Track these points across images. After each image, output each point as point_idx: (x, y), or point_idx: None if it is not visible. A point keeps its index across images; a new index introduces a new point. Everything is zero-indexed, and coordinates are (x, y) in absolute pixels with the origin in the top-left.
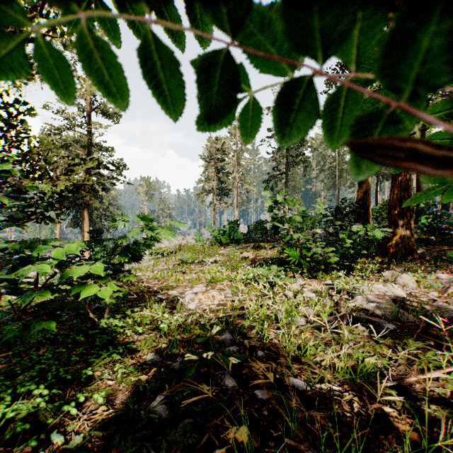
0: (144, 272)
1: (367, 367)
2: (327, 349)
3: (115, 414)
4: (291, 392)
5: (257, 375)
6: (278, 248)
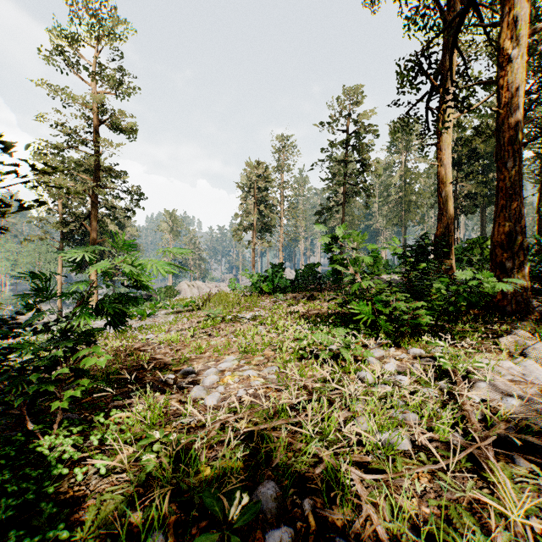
0: (156, 333)
1: None
2: (489, 541)
3: None
4: None
5: None
6: (339, 300)
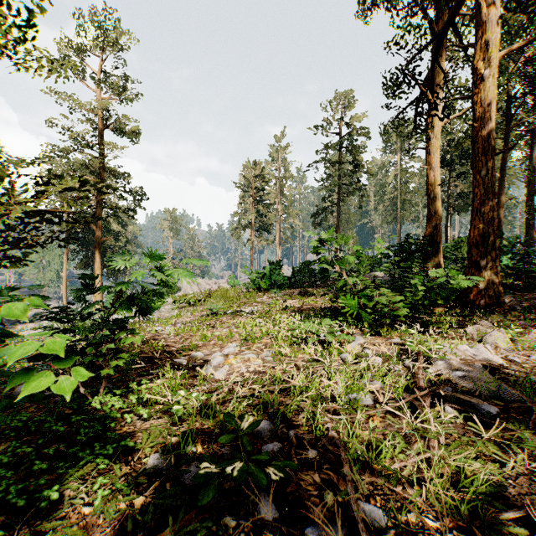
0: (163, 325)
1: (474, 484)
2: (409, 448)
3: None
4: (363, 533)
5: (309, 499)
6: (330, 295)
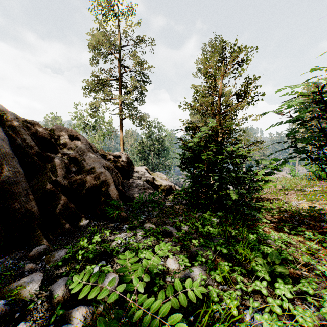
0: None
1: None
2: None
3: (278, 219)
4: None
5: None
6: None
